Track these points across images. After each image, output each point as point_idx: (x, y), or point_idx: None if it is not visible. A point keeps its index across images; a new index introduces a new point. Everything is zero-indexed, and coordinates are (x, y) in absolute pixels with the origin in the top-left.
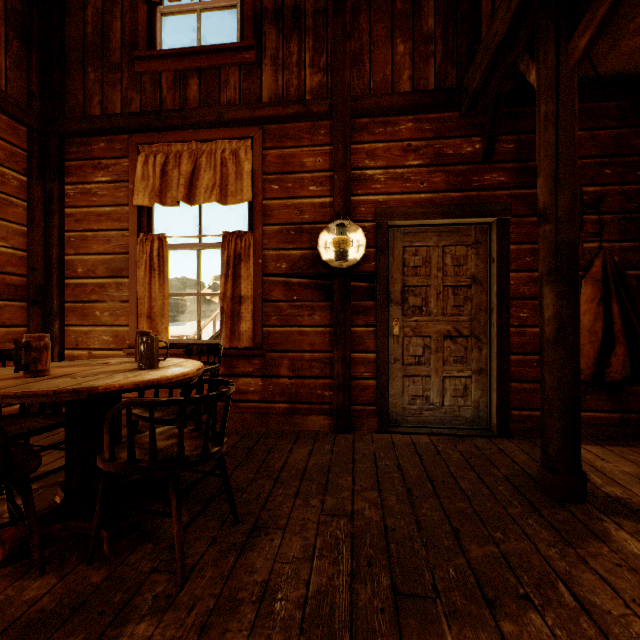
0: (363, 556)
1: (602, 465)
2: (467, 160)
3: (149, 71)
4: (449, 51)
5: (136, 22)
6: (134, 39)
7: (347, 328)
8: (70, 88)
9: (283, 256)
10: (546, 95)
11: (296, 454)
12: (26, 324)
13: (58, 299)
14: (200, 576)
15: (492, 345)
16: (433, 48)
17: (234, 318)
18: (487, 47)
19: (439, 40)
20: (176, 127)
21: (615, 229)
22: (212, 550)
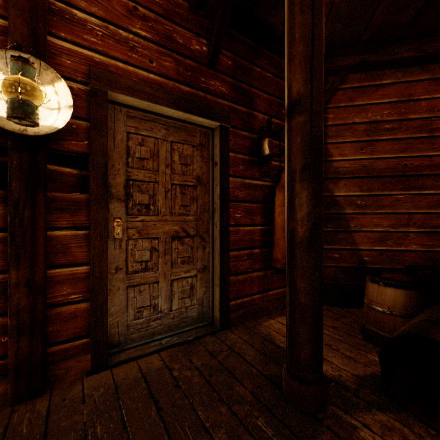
0: None
1: None
2: (196, 57)
3: None
4: None
5: None
6: None
7: (38, 232)
8: None
9: None
10: None
11: None
12: None
13: None
14: None
15: (215, 243)
16: None
17: None
18: None
19: None
20: None
21: None
22: None
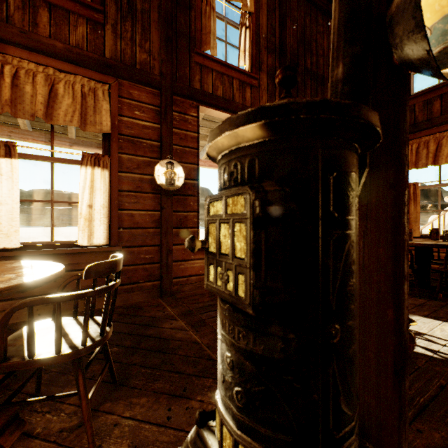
0: None
1: None
2: None
3: None
4: None
5: None
6: None
7: None
8: None
9: None
10: None
11: None
12: None
13: None
14: None
15: None
16: None
17: None
18: None
19: None
20: (425, 129)
21: None
22: None
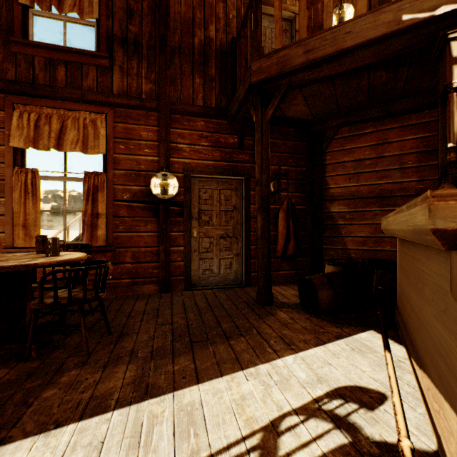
0: (178, 335)
1: (284, 292)
2: (231, 146)
3: (24, 53)
4: (222, 88)
5: (11, 15)
6: (10, 26)
7: (168, 233)
8: None
9: (127, 189)
10: (258, 131)
11: (138, 305)
12: None
13: None
14: (97, 354)
15: (243, 241)
16: (214, 85)
17: (93, 227)
18: (237, 98)
19: (217, 81)
20: (47, 97)
21: (293, 187)
22: (100, 345)
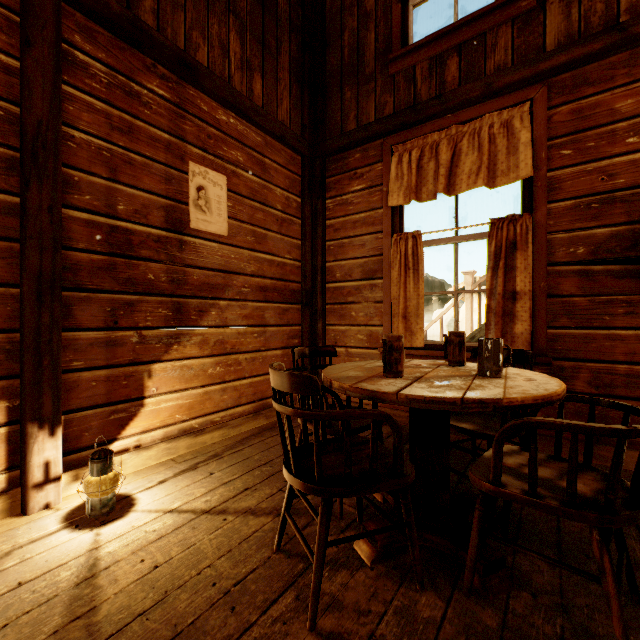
0: None
1: None
2: None
3: (402, 69)
4: None
5: (389, 26)
6: (387, 43)
7: None
8: (329, 112)
9: (579, 238)
10: None
11: None
12: (300, 323)
13: (321, 301)
14: None
15: None
16: None
17: (504, 318)
18: None
19: None
20: (433, 116)
21: None
22: (634, 639)
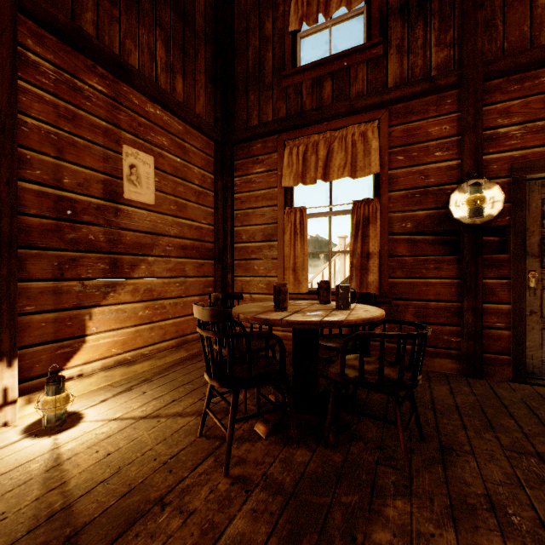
0: None
1: None
2: None
3: (293, 84)
4: None
5: (283, 50)
6: (281, 63)
7: (478, 280)
8: (237, 109)
9: (408, 217)
10: None
11: (437, 391)
12: (213, 275)
13: (231, 258)
14: (420, 476)
15: None
16: None
17: (362, 271)
18: None
19: None
20: (314, 122)
21: None
22: (416, 458)
